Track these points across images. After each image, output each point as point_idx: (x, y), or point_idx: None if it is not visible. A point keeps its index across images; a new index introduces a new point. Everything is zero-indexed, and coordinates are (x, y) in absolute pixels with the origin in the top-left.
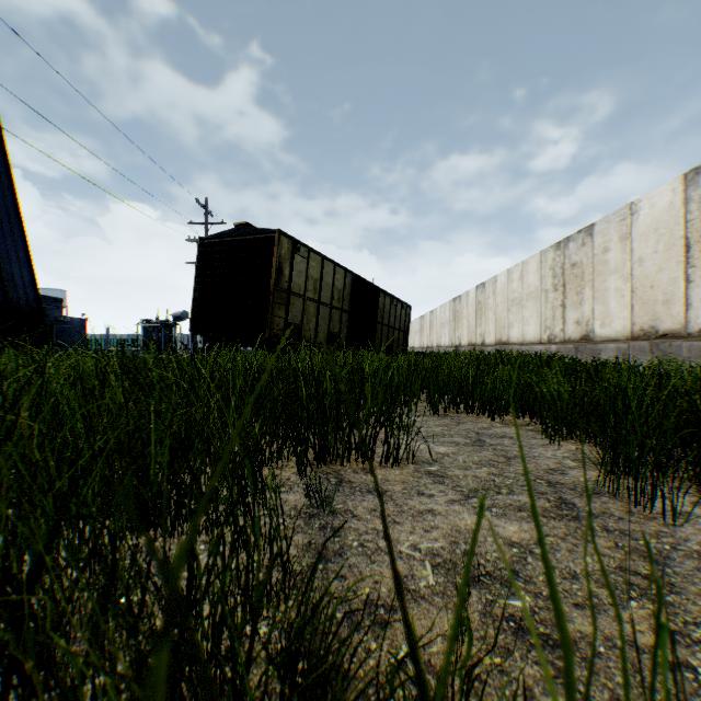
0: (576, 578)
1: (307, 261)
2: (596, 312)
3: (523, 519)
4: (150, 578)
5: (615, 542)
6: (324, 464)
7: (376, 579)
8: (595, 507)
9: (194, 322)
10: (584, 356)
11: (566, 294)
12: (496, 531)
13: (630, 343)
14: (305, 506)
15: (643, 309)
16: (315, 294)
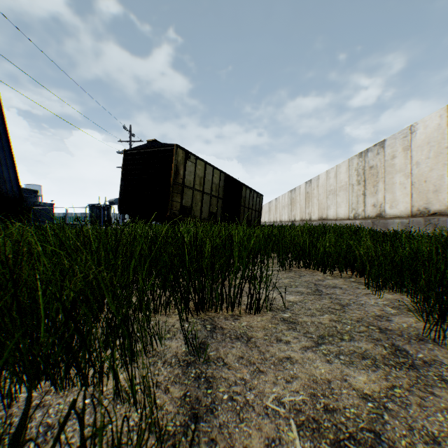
0: (437, 443)
1: (195, 165)
2: (386, 198)
3: (368, 367)
4: (28, 443)
5: None
6: (202, 312)
7: (245, 445)
8: (425, 354)
9: (121, 205)
10: (378, 228)
11: (366, 186)
12: (348, 381)
13: (410, 219)
14: (184, 353)
15: (419, 196)
16: (201, 186)
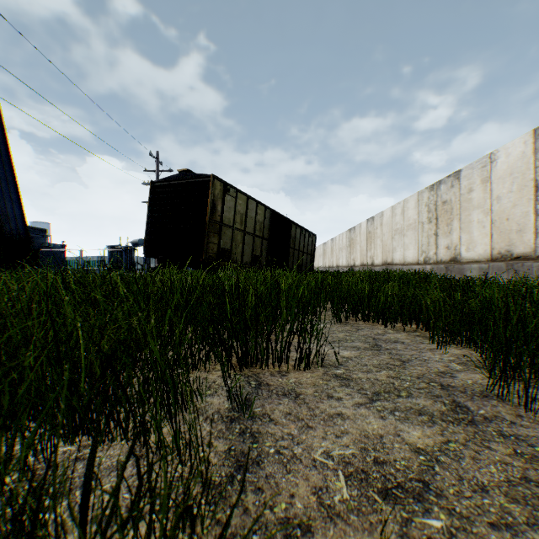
0: (485, 491)
1: (235, 199)
2: (462, 239)
3: (424, 423)
4: (73, 491)
5: (513, 449)
6: (246, 368)
7: (292, 493)
8: (487, 410)
9: (147, 247)
10: (453, 274)
11: (439, 225)
12: (401, 436)
13: (490, 264)
14: (227, 409)
15: (500, 237)
16: (242, 225)
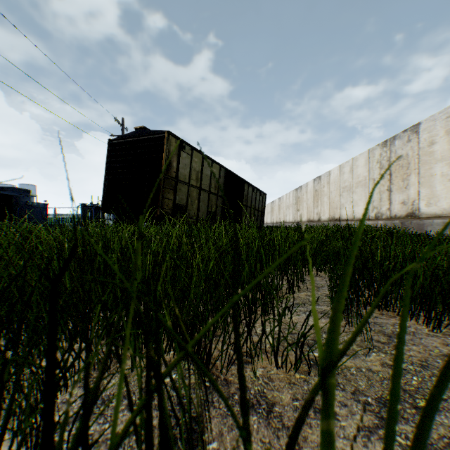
0: None
1: (190, 157)
2: (422, 194)
3: None
4: None
5: None
6: None
7: None
8: None
9: (105, 203)
10: (410, 229)
11: (392, 180)
12: None
13: None
14: None
15: None
16: (197, 182)
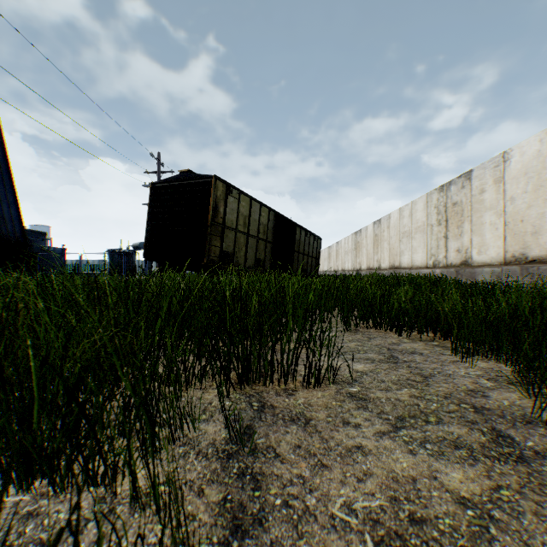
0: None
1: (238, 201)
2: (474, 242)
3: (463, 460)
4: None
5: None
6: (247, 385)
7: None
8: (535, 442)
9: (147, 250)
10: (463, 278)
11: (448, 227)
12: (439, 480)
13: (503, 267)
14: (224, 440)
15: (514, 239)
16: (245, 228)
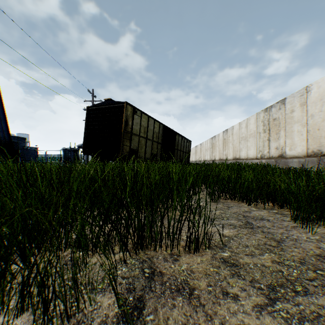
0: None
1: (140, 118)
2: (287, 143)
3: None
4: None
5: None
6: (141, 250)
7: None
8: None
9: (84, 148)
10: (280, 165)
11: (270, 134)
12: None
13: (306, 158)
14: (115, 317)
15: (313, 141)
16: (145, 134)
